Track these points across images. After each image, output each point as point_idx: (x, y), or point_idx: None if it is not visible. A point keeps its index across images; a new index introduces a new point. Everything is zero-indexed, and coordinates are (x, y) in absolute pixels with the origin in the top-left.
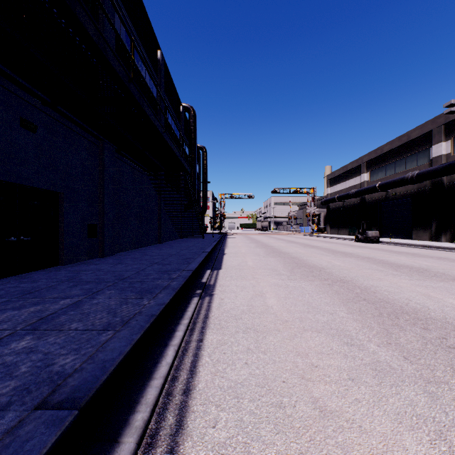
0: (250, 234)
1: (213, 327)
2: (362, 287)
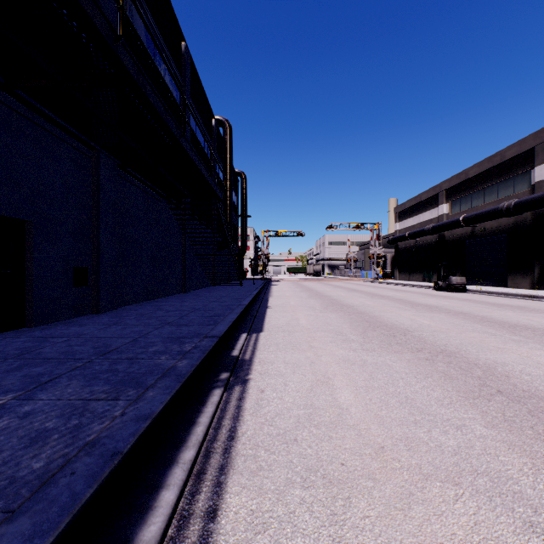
0: (300, 281)
1: (242, 467)
2: (482, 365)
